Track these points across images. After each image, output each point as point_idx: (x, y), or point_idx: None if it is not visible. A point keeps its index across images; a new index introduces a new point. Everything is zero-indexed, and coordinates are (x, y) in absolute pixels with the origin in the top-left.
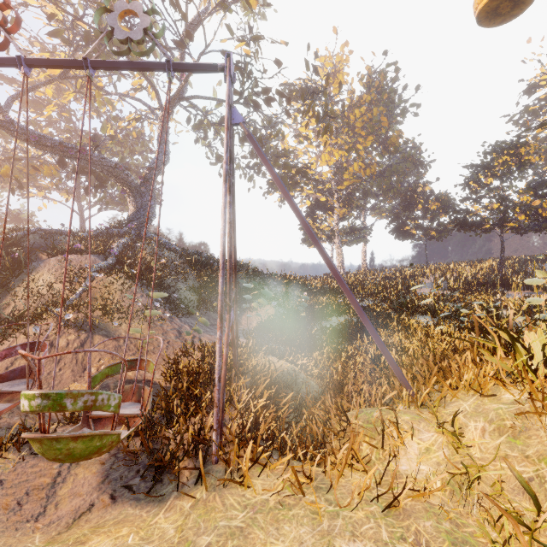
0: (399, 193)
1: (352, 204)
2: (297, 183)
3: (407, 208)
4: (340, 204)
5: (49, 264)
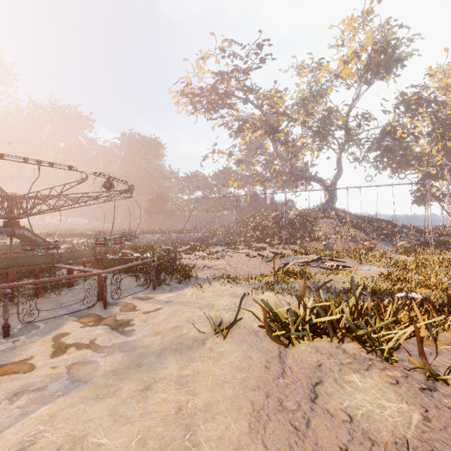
0: None
1: None
2: (412, 165)
3: None
4: (450, 174)
5: (321, 222)
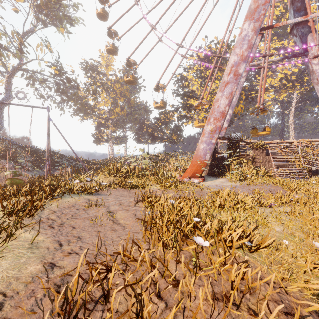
0: (138, 122)
1: (118, 125)
2: (89, 113)
3: (140, 130)
4: (112, 125)
5: None
